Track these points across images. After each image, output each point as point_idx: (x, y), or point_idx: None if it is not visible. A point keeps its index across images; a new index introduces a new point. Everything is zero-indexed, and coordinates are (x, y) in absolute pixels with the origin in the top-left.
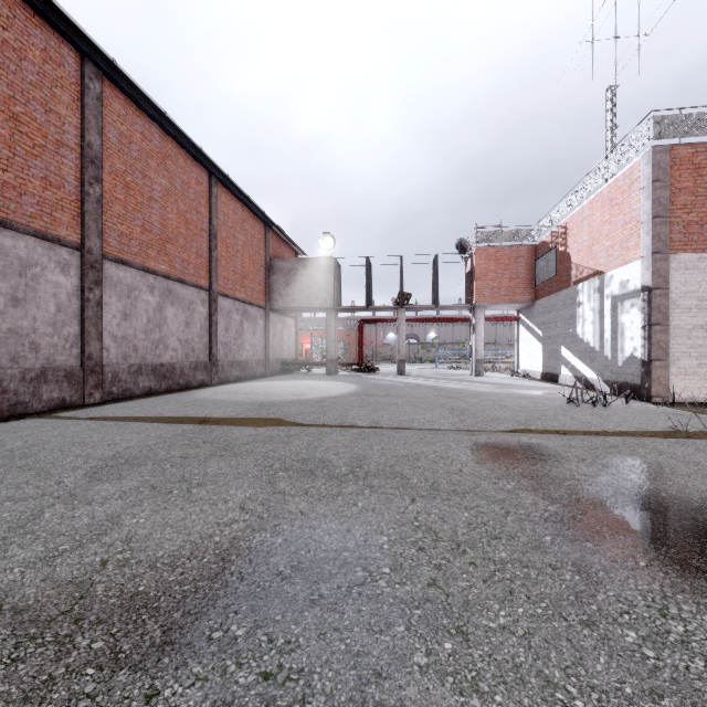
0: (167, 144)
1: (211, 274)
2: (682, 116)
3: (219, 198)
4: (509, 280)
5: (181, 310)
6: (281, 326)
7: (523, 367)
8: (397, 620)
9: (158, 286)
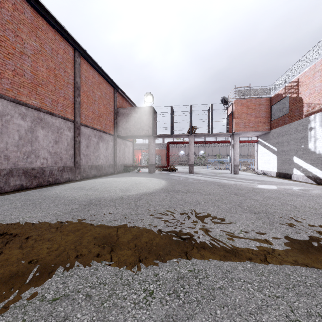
0: (38, 19)
1: (75, 111)
2: None
3: (81, 66)
4: (255, 118)
5: (51, 133)
6: (124, 146)
7: (260, 168)
8: None
9: (30, 115)
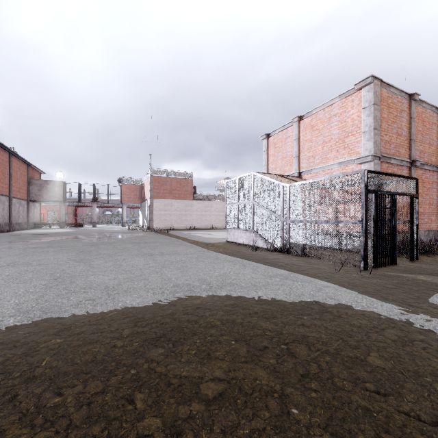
0: None
1: (10, 190)
2: (156, 170)
3: (12, 160)
4: (134, 195)
5: (2, 205)
6: (33, 207)
7: (140, 224)
8: (80, 236)
9: None
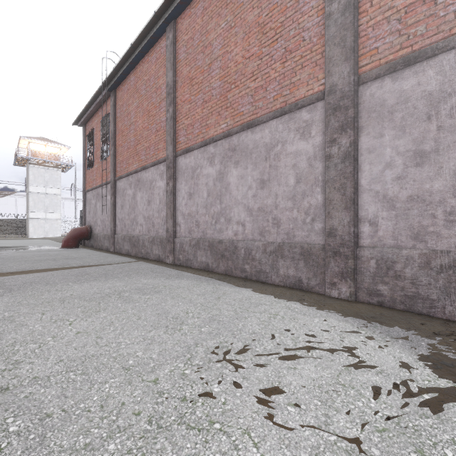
0: None
1: (325, 58)
2: None
3: None
4: None
5: (253, 167)
6: None
7: None
8: None
9: (219, 152)
